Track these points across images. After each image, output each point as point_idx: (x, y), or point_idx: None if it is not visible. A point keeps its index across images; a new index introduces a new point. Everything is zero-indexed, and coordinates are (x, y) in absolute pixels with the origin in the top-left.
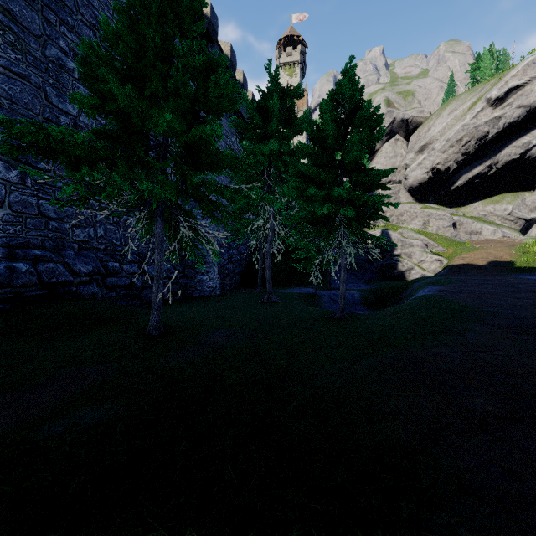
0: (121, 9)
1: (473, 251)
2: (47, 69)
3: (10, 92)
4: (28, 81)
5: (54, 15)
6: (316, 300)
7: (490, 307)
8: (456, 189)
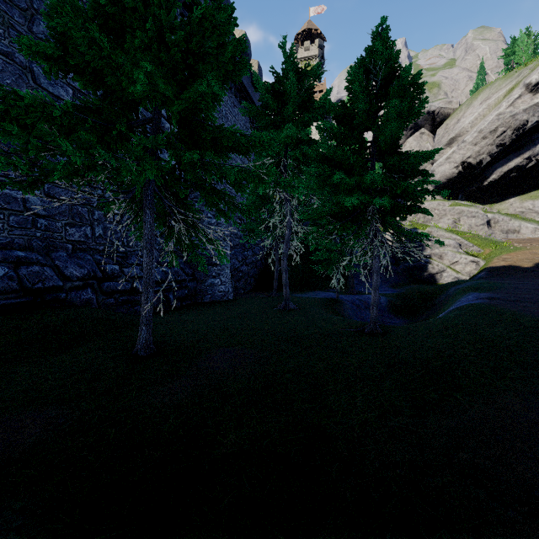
0: None
1: (515, 251)
2: None
3: None
4: (11, 59)
5: None
6: (338, 306)
7: None
8: (489, 184)
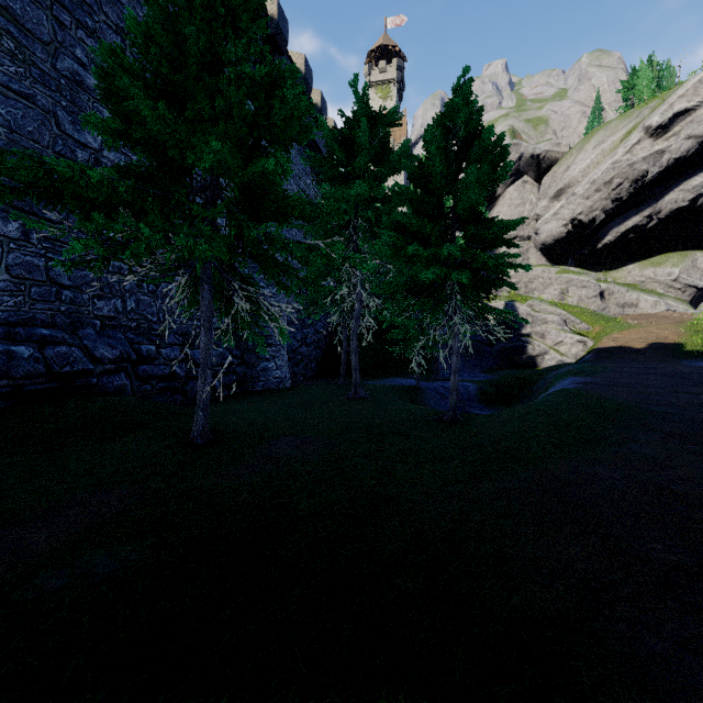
0: (155, 3)
1: (628, 330)
2: (59, 87)
3: (8, 117)
4: (32, 103)
5: (68, 15)
6: (418, 394)
7: (656, 406)
8: (603, 247)
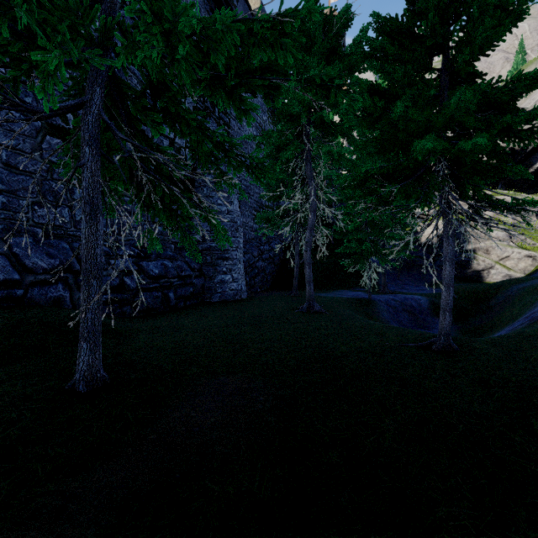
0: None
1: None
2: None
3: None
4: None
5: None
6: (371, 307)
7: None
8: (535, 172)
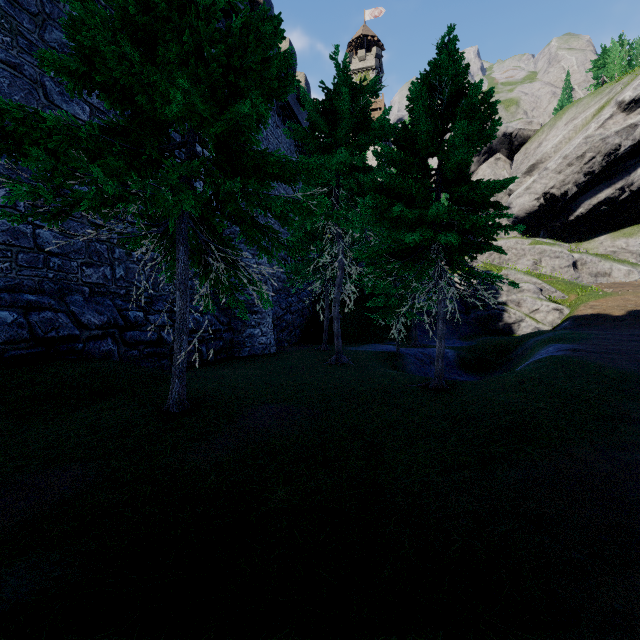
0: None
1: (605, 298)
2: None
3: None
4: (19, 72)
5: None
6: (398, 360)
7: None
8: (575, 219)
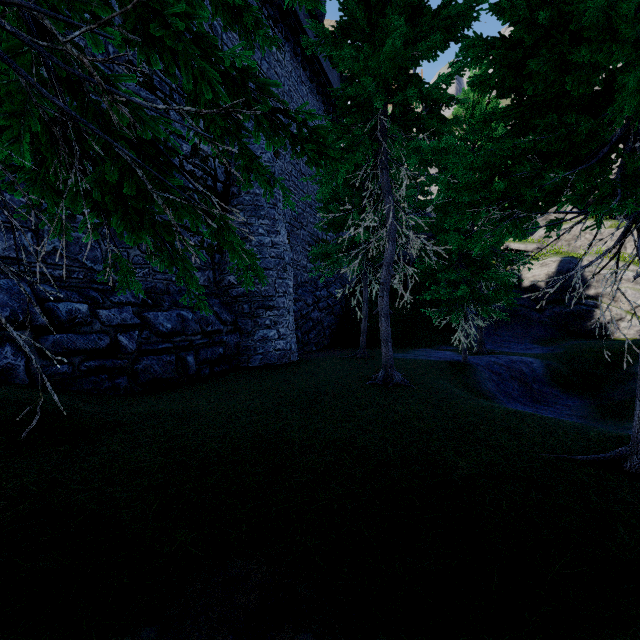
0: None
1: None
2: None
3: None
4: None
5: None
6: (468, 375)
7: None
8: None
